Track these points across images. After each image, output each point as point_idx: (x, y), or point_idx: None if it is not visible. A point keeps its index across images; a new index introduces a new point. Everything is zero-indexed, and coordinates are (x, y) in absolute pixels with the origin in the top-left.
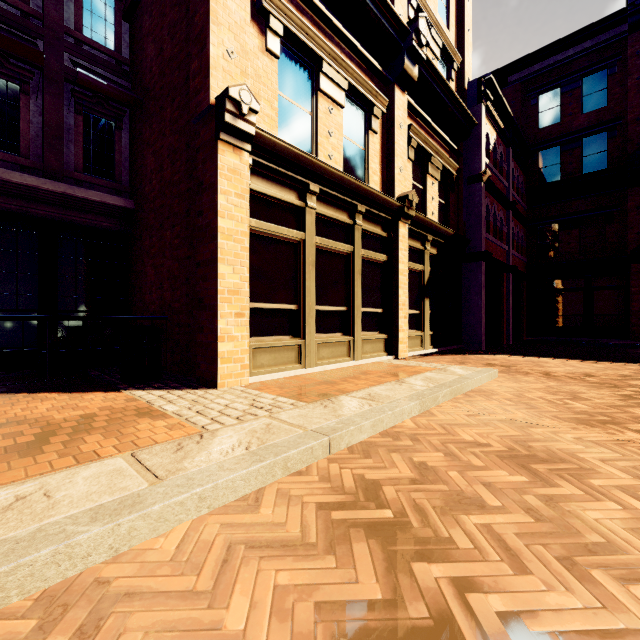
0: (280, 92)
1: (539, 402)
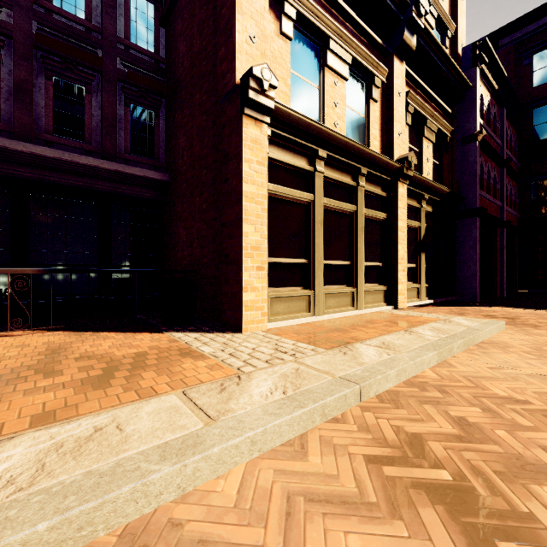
0: (292, 70)
1: None
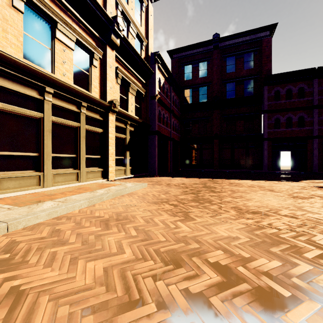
0: (26, 32)
1: (149, 196)
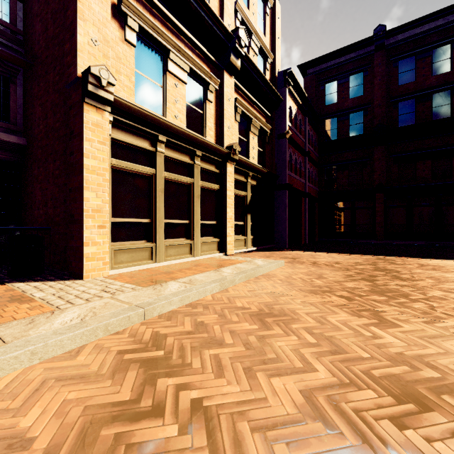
0: (137, 70)
1: (297, 281)
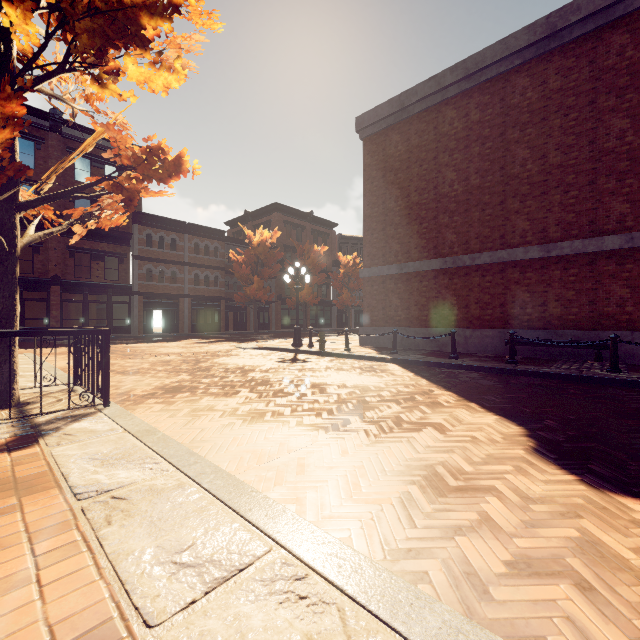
0: None
1: None
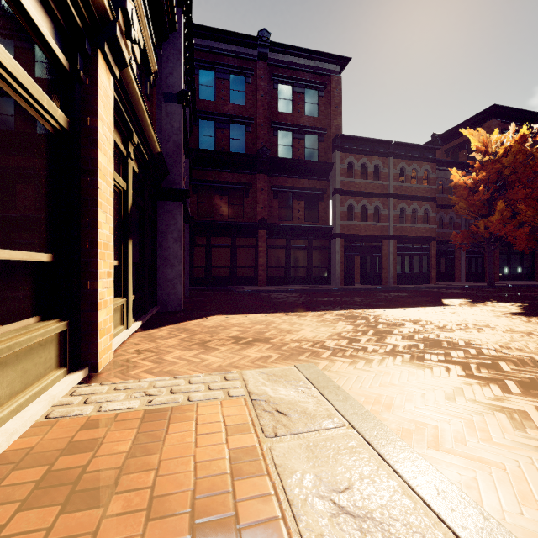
0: None
1: None
